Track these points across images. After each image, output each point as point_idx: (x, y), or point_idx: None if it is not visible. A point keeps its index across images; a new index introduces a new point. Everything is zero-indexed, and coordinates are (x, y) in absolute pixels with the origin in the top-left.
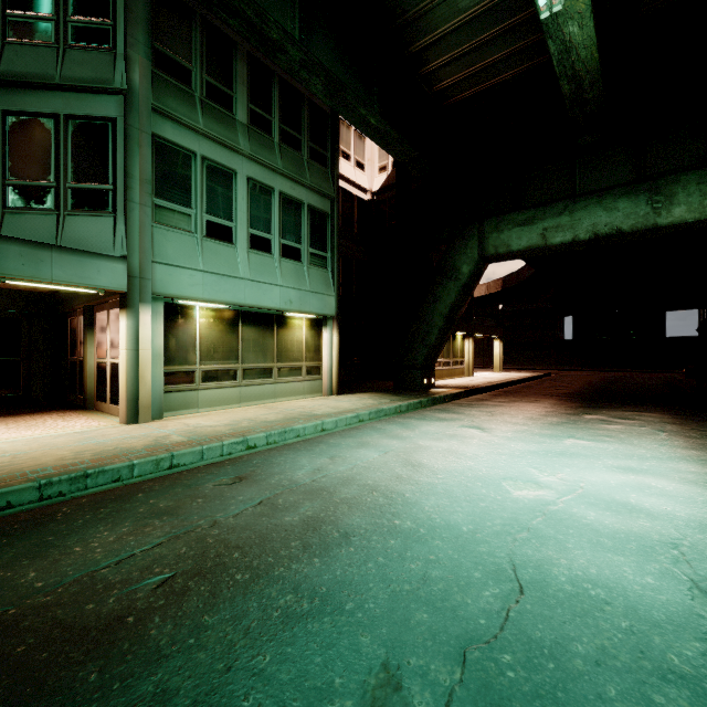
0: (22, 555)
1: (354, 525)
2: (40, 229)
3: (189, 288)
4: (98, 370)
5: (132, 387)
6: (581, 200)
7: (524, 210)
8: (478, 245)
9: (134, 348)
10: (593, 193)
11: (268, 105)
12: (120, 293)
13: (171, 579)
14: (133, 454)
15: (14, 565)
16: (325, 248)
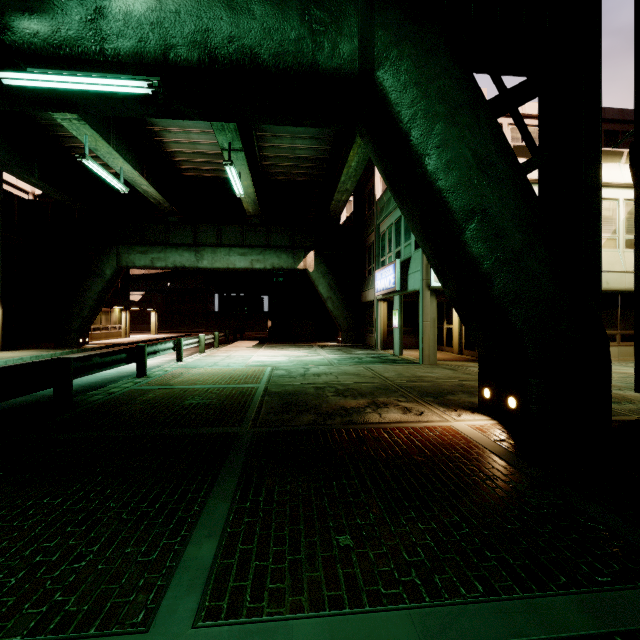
0: None
1: None
2: None
3: None
4: None
5: None
6: (169, 248)
7: (142, 245)
8: (117, 259)
9: None
10: (175, 246)
11: None
12: None
13: None
14: None
15: None
16: None
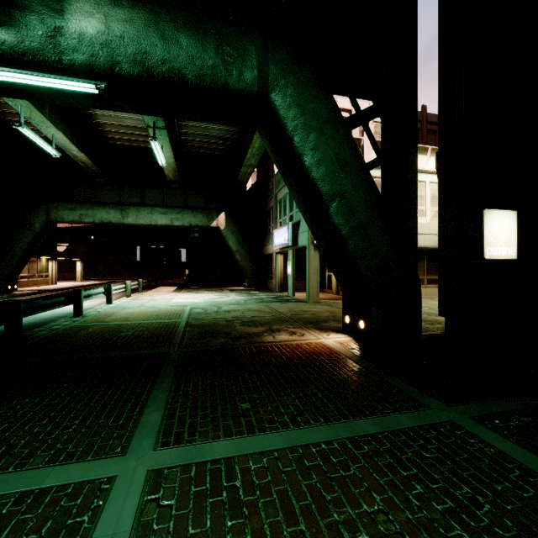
0: None
1: None
2: None
3: None
4: None
5: None
6: (97, 206)
7: (71, 203)
8: (46, 214)
9: None
10: (102, 204)
11: None
12: None
13: None
14: None
15: None
16: None
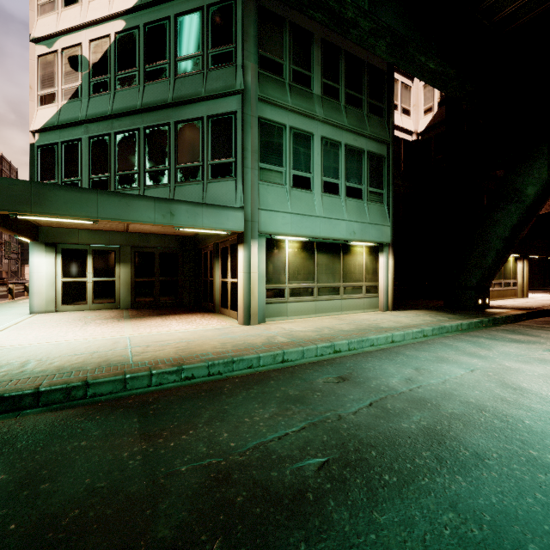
0: (214, 417)
1: (480, 445)
2: (194, 194)
3: (282, 227)
4: (222, 286)
5: (246, 299)
6: None
7: None
8: (548, 164)
9: (248, 271)
10: None
11: (336, 76)
12: (239, 233)
13: (327, 464)
14: (257, 349)
15: (212, 424)
16: (381, 185)
